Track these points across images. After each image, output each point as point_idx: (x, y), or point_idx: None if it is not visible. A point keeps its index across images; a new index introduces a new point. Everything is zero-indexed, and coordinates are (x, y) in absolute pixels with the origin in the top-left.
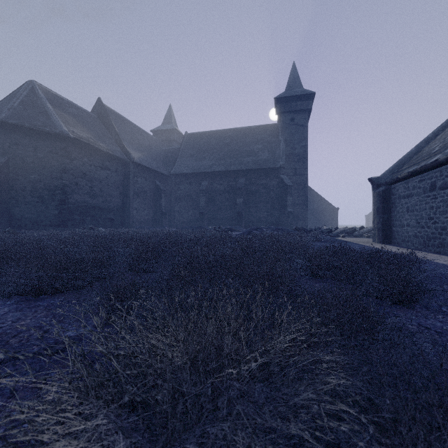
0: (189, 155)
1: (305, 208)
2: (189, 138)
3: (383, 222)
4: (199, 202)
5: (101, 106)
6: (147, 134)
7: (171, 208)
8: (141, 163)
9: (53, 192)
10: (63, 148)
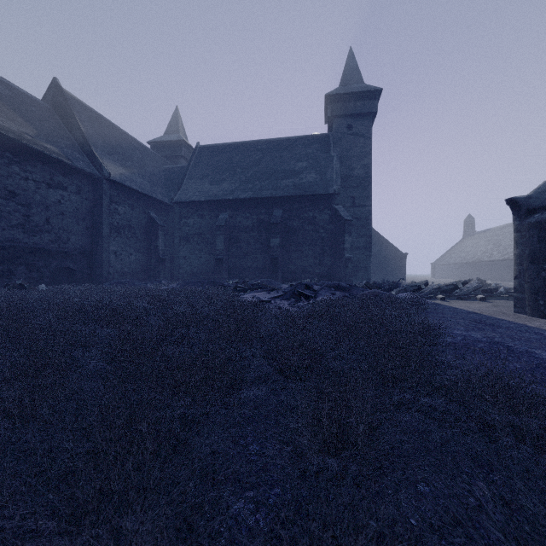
0: (201, 176)
1: (367, 254)
2: (202, 152)
3: None
4: (216, 244)
5: (58, 91)
6: (140, 144)
7: (175, 252)
8: (124, 182)
9: None
10: None
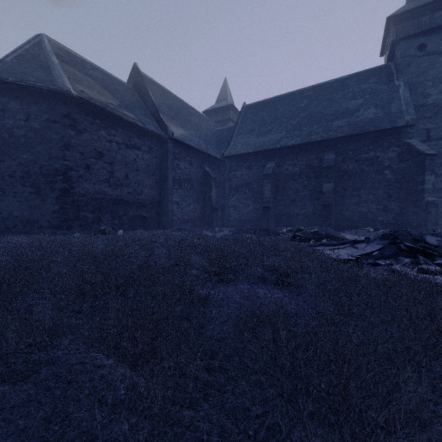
0: (248, 131)
1: None
2: (248, 110)
3: None
4: (263, 192)
5: (137, 73)
6: (196, 111)
7: (225, 202)
8: (184, 141)
9: (52, 179)
10: (66, 113)
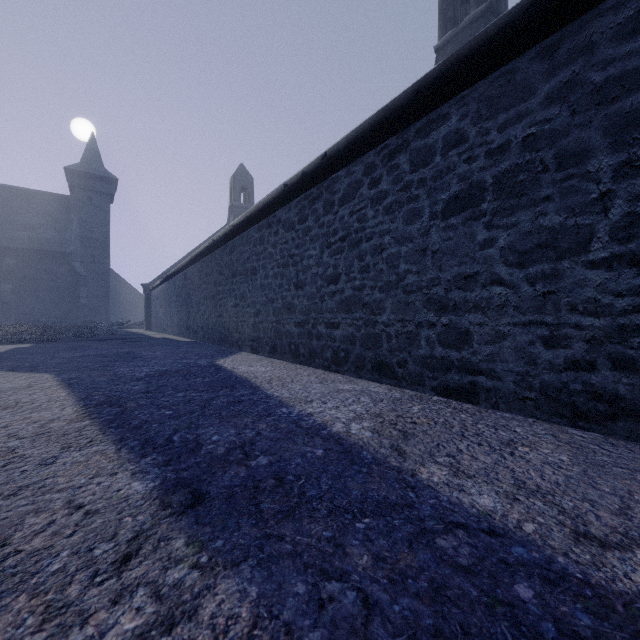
0: None
1: (107, 301)
2: None
3: (146, 315)
4: None
5: None
6: None
7: None
8: None
9: None
10: None
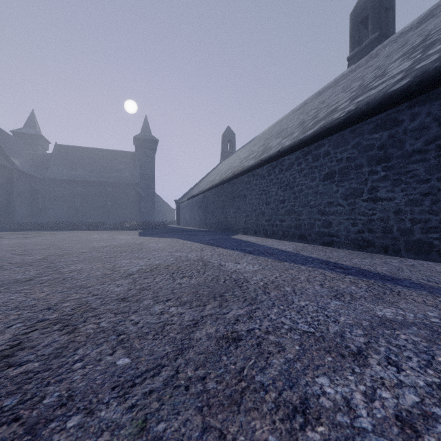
0: (62, 164)
1: (153, 209)
2: (60, 149)
3: (177, 217)
4: (75, 202)
5: None
6: (14, 138)
7: (46, 205)
8: (23, 170)
9: None
10: None
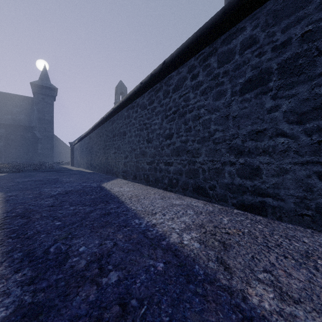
0: None
1: (52, 151)
2: None
3: (71, 158)
4: None
5: None
6: None
7: None
8: None
9: None
10: None
